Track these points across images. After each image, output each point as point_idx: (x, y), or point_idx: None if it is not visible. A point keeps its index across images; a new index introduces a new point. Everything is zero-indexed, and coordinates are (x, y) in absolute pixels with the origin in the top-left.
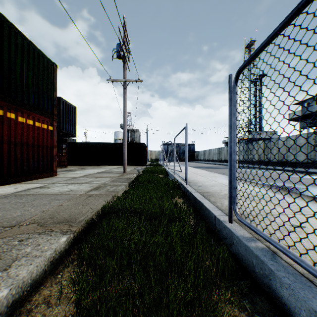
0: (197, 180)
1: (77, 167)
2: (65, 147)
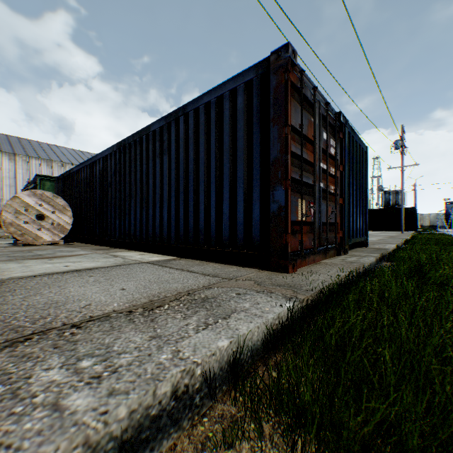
0: None
1: None
2: None
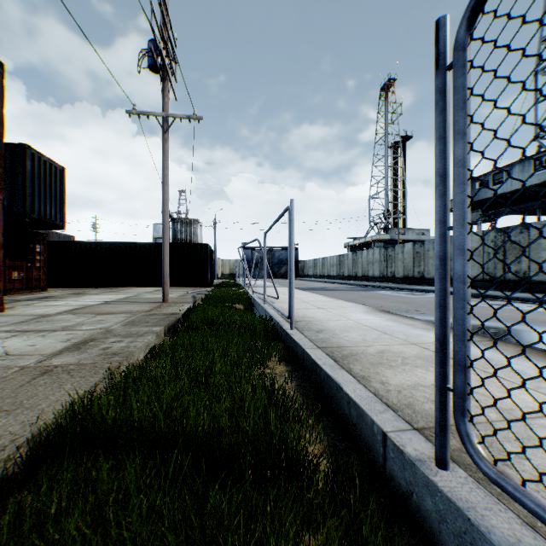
0: (311, 315)
1: (70, 290)
2: (41, 251)
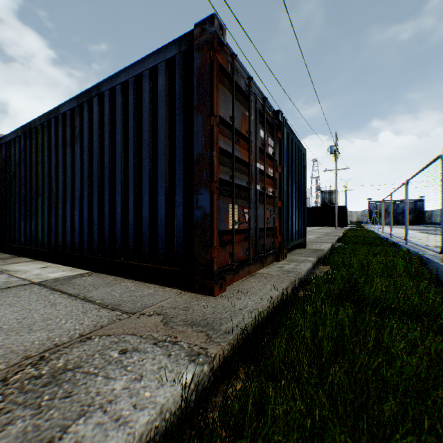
0: (387, 231)
1: None
2: None
